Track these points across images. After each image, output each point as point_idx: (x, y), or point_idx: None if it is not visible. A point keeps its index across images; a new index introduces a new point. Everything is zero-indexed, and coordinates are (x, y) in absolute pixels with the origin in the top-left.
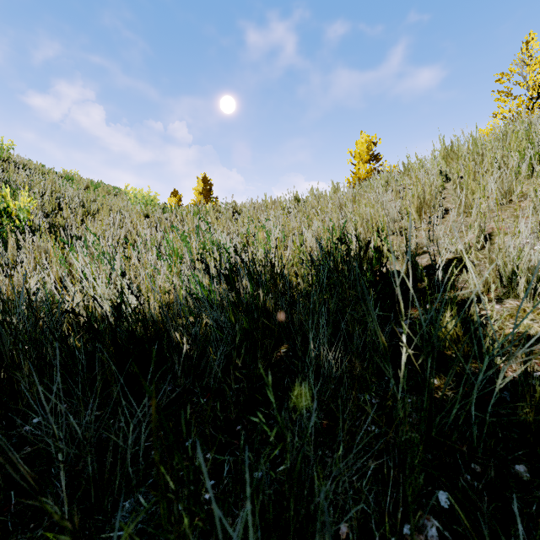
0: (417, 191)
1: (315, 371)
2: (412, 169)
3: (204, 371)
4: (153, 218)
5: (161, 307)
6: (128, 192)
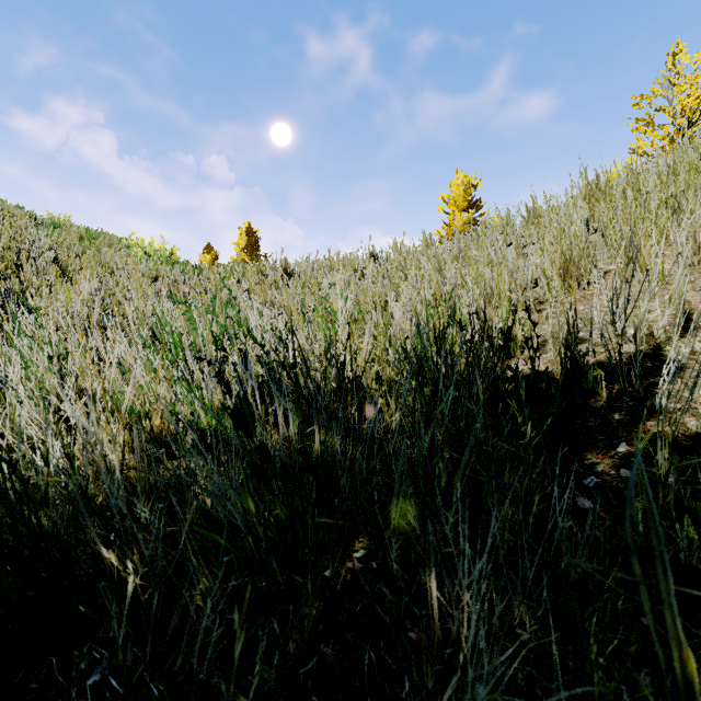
0: (561, 244)
1: (437, 653)
2: (538, 214)
3: (187, 617)
4: (166, 281)
5: (105, 467)
6: (133, 245)
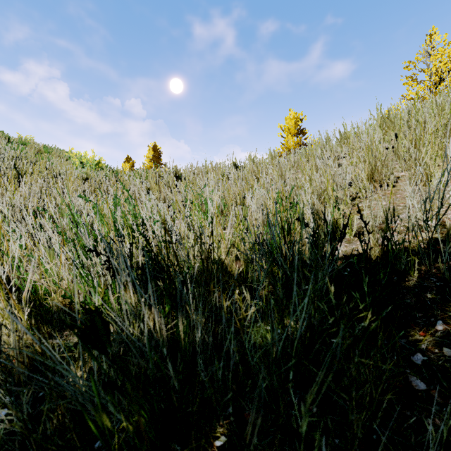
0: (369, 157)
1: None
2: (348, 137)
3: None
4: (93, 181)
5: None
6: (72, 156)
